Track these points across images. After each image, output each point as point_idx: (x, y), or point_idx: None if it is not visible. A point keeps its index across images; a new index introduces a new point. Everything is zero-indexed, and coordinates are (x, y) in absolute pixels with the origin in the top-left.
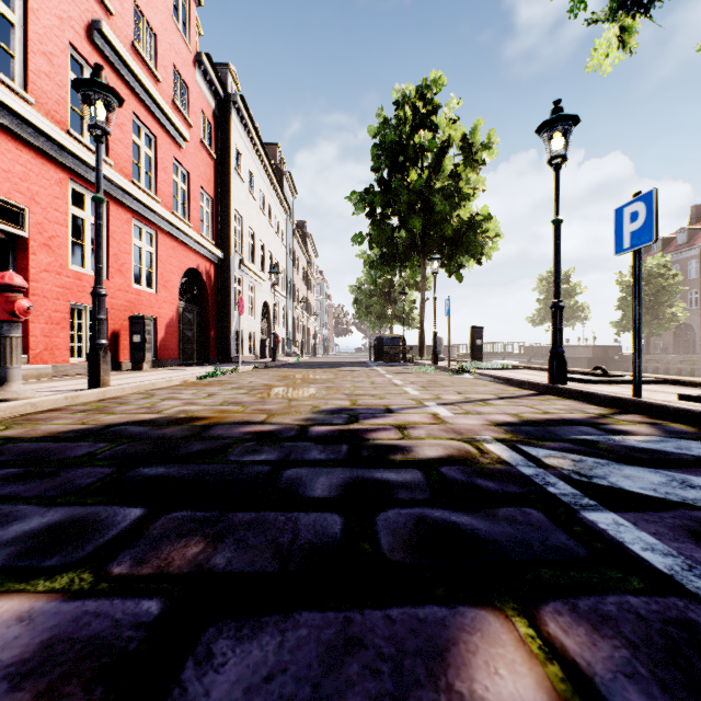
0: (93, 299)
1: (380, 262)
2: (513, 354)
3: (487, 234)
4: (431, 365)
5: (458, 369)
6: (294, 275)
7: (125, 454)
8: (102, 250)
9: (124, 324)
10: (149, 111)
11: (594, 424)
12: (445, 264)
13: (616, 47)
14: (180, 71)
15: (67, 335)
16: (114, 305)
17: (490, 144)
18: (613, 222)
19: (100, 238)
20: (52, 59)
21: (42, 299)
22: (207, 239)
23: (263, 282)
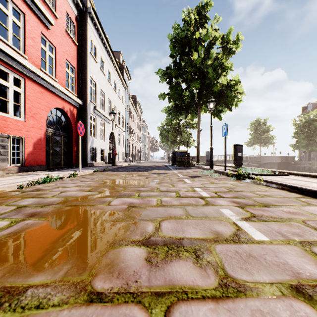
0: None
1: (174, 110)
2: None
3: (238, 91)
4: (209, 169)
5: (238, 175)
6: (129, 120)
7: None
8: None
9: None
10: None
11: None
12: None
13: None
14: None
15: None
16: None
17: (238, 40)
18: None
19: None
20: None
21: None
22: (71, 92)
23: (110, 121)
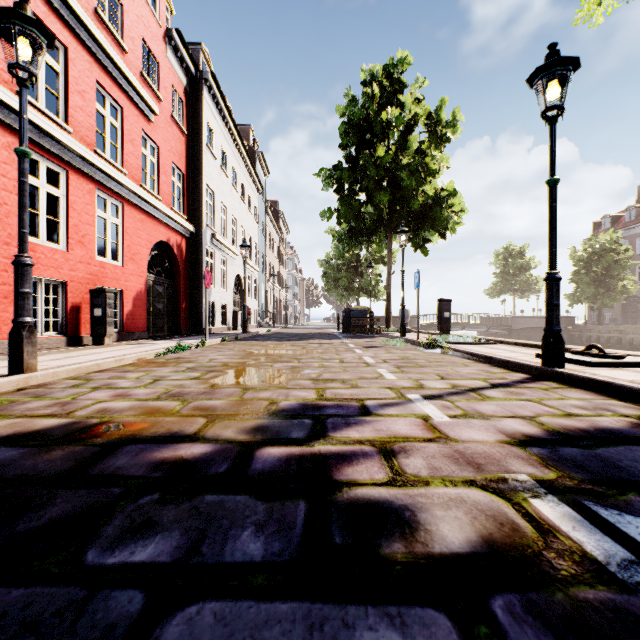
0: (15, 269)
1: (348, 236)
2: (472, 324)
3: (453, 209)
4: (399, 337)
5: (429, 344)
6: (266, 250)
7: None
8: (26, 212)
9: (85, 297)
10: (114, 81)
11: None
12: (410, 238)
13: None
14: (149, 45)
15: None
16: (74, 277)
17: (454, 121)
18: None
19: (23, 198)
20: None
21: None
22: (178, 213)
23: (235, 256)
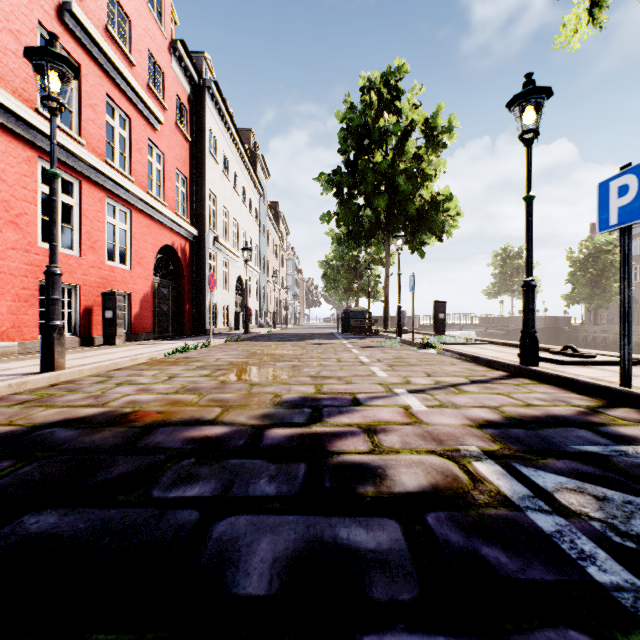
0: (46, 278)
1: (347, 239)
2: (470, 324)
3: (449, 213)
4: (395, 338)
5: (423, 344)
6: (267, 251)
7: (24, 482)
8: (56, 227)
9: (97, 300)
10: (123, 93)
11: (589, 424)
12: (408, 241)
13: (585, 22)
14: (155, 56)
15: (36, 312)
16: (86, 281)
17: (450, 127)
18: (597, 197)
19: (54, 214)
20: (19, 37)
21: (8, 277)
22: (182, 217)
23: (237, 258)
